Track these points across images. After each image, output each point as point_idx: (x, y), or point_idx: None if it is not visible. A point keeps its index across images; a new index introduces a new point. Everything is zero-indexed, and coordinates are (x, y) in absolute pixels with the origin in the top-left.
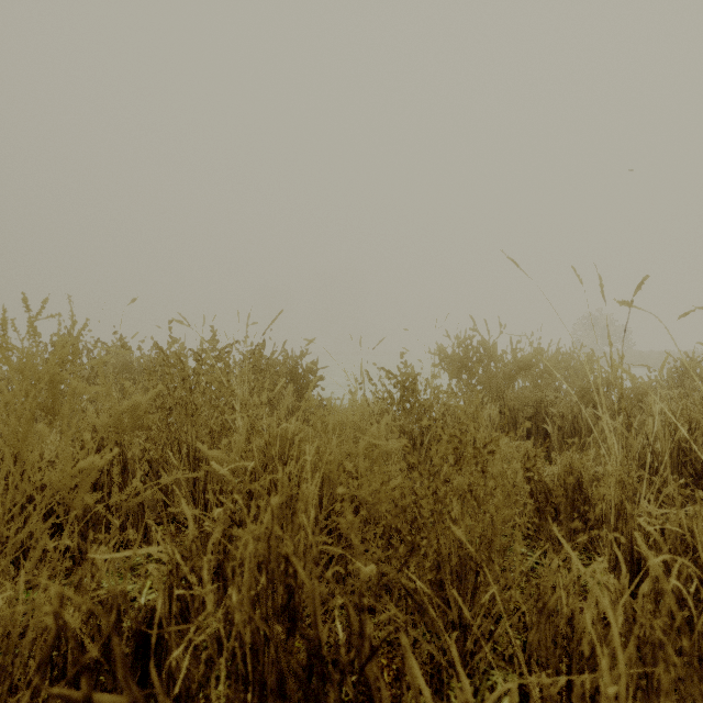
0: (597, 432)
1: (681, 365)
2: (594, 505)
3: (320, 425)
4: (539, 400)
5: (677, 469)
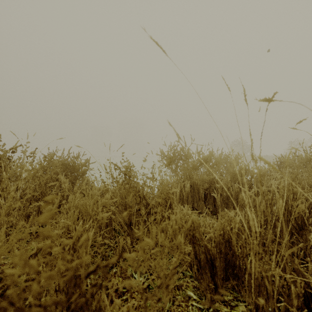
0: (240, 198)
1: (279, 160)
2: (239, 259)
3: (58, 203)
4: (211, 179)
5: (287, 224)
